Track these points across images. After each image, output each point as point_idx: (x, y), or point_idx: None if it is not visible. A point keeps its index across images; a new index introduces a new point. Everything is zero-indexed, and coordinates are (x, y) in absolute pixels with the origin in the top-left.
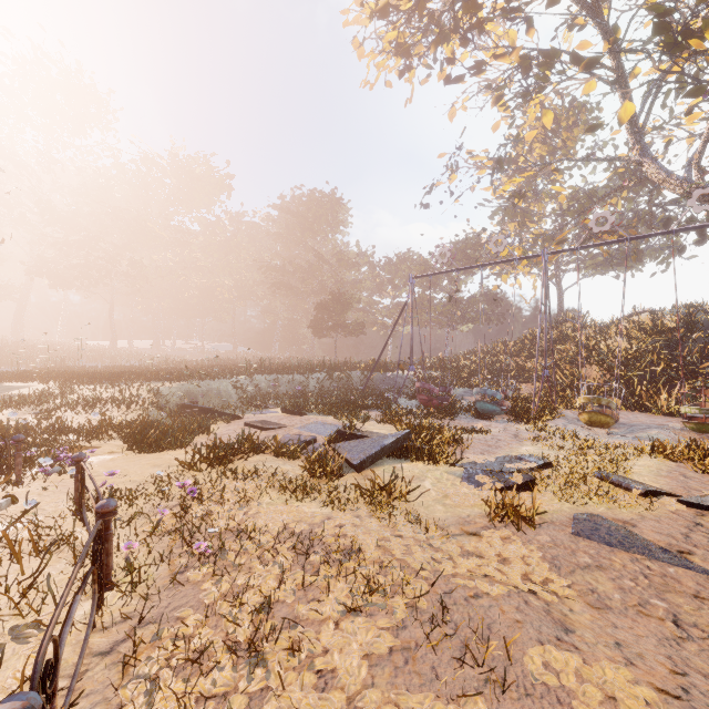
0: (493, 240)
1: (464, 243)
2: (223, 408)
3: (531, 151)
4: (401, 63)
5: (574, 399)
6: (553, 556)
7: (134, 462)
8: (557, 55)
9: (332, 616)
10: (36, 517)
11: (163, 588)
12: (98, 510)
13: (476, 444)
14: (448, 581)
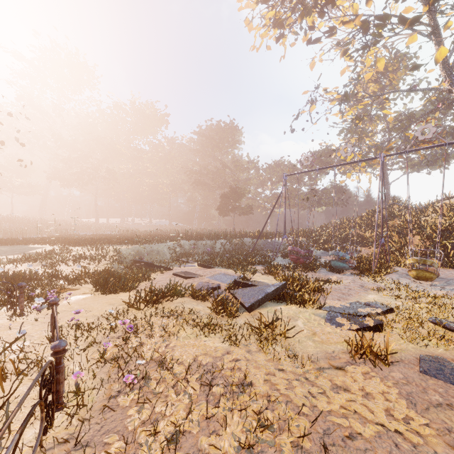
0: (343, 148)
1: (319, 152)
2: (160, 262)
3: (366, 88)
4: (277, 32)
5: (402, 259)
6: (407, 393)
7: (98, 301)
8: (388, 18)
9: (229, 452)
10: (23, 343)
11: (99, 411)
12: (51, 349)
13: (333, 292)
14: (325, 417)
